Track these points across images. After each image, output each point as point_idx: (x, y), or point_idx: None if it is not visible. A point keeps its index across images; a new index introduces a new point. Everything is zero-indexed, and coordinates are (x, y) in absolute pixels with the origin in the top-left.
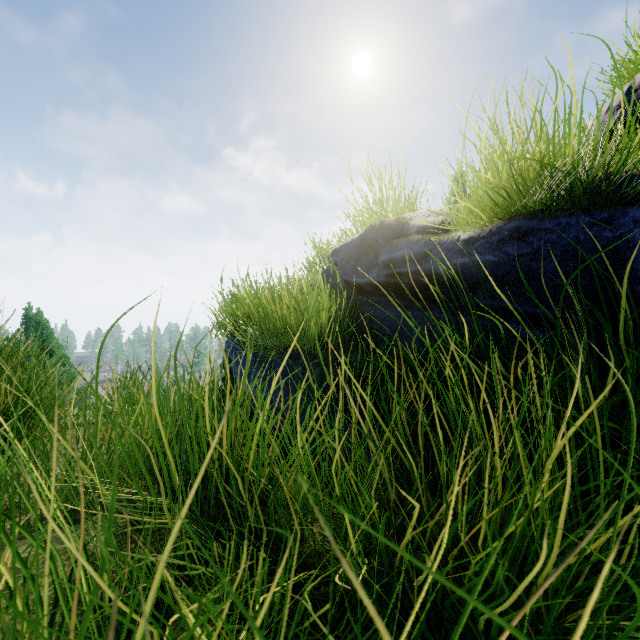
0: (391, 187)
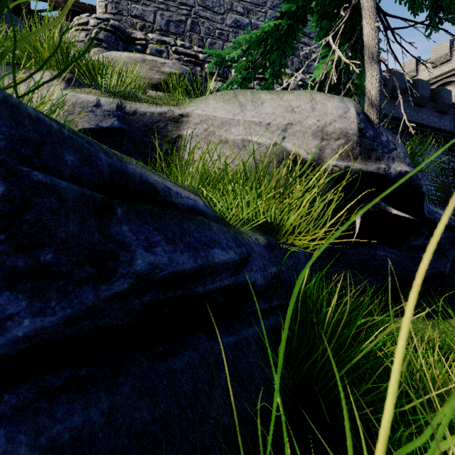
0: None
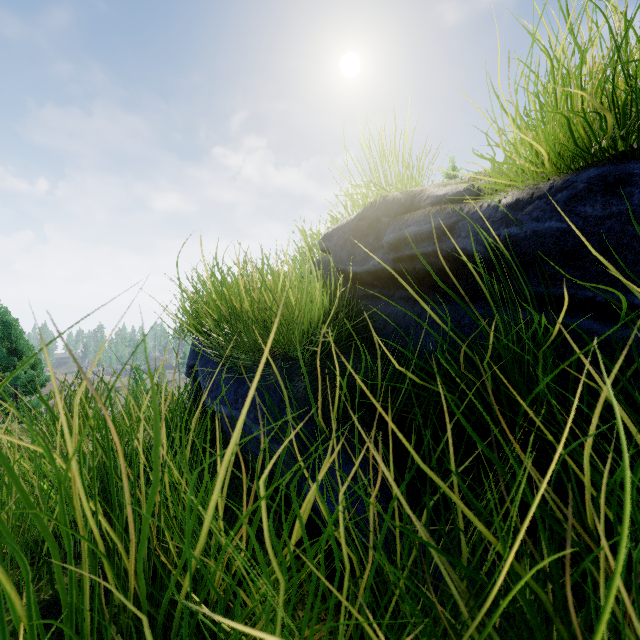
0: (394, 157)
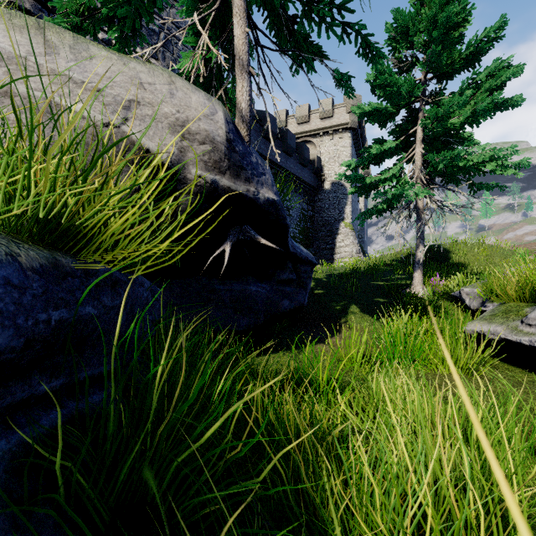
0: None
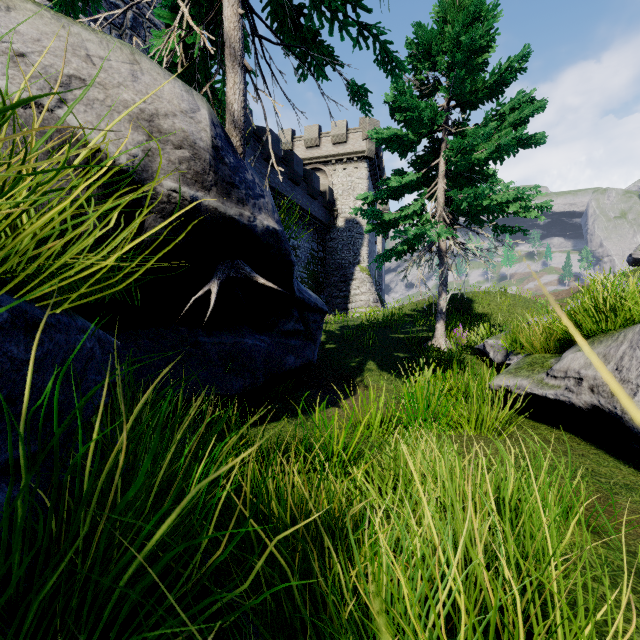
0: None
